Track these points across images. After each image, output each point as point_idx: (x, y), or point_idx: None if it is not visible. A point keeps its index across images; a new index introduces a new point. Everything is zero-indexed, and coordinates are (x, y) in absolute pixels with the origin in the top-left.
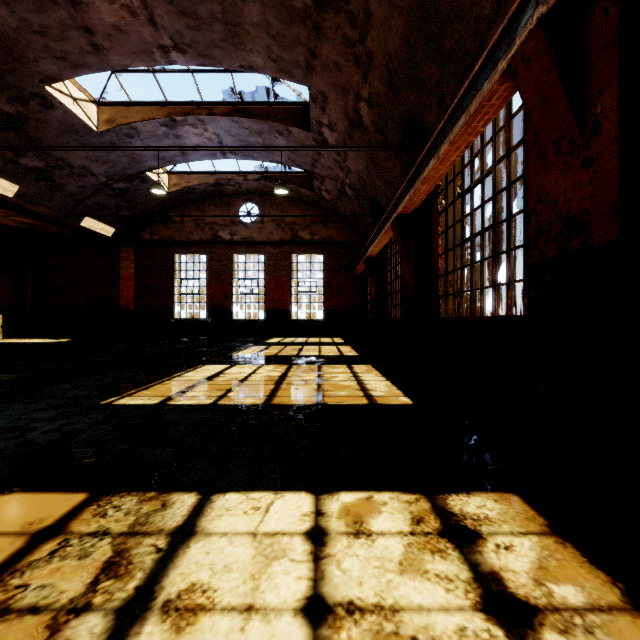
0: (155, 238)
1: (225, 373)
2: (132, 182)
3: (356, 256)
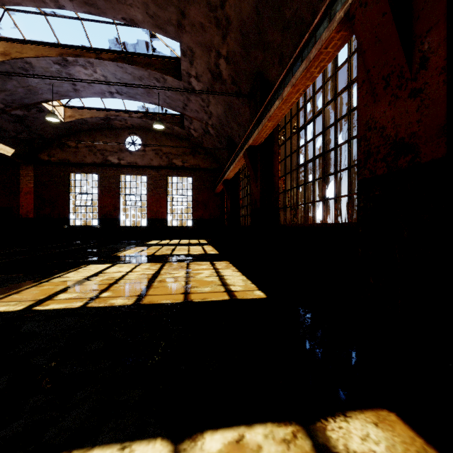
0: (53, 159)
1: (104, 272)
2: (29, 110)
3: (216, 179)
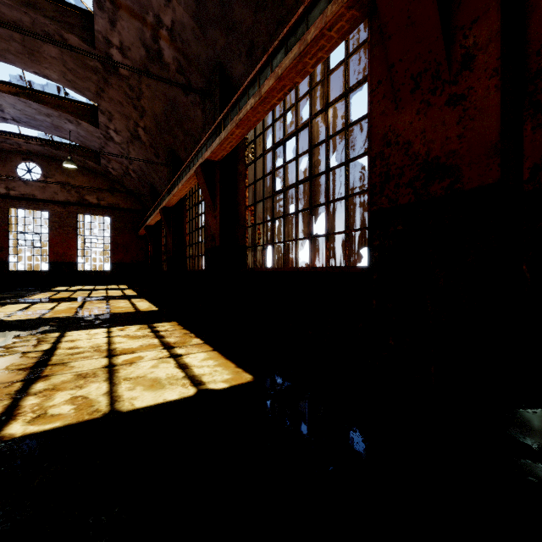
0: None
1: (32, 307)
2: None
3: (140, 221)
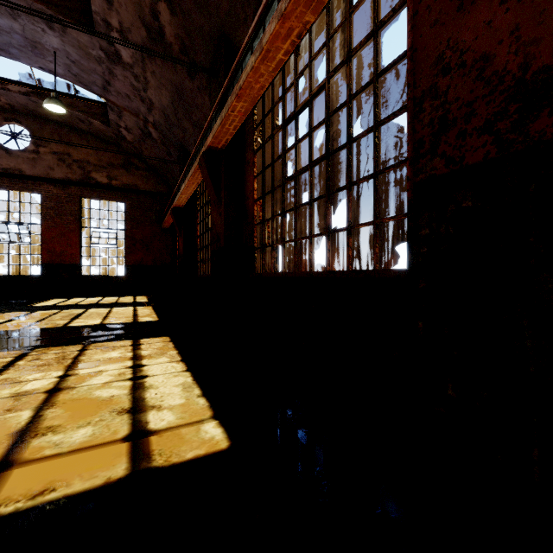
0: None
1: None
2: None
3: (165, 209)
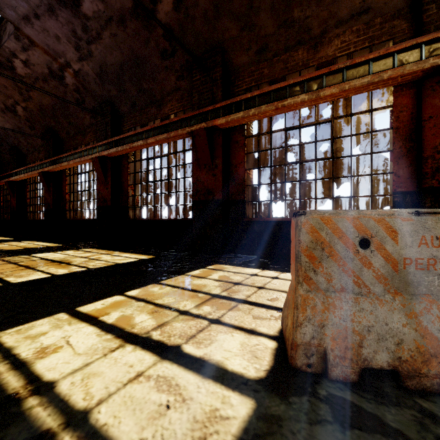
0: None
1: None
2: None
3: None
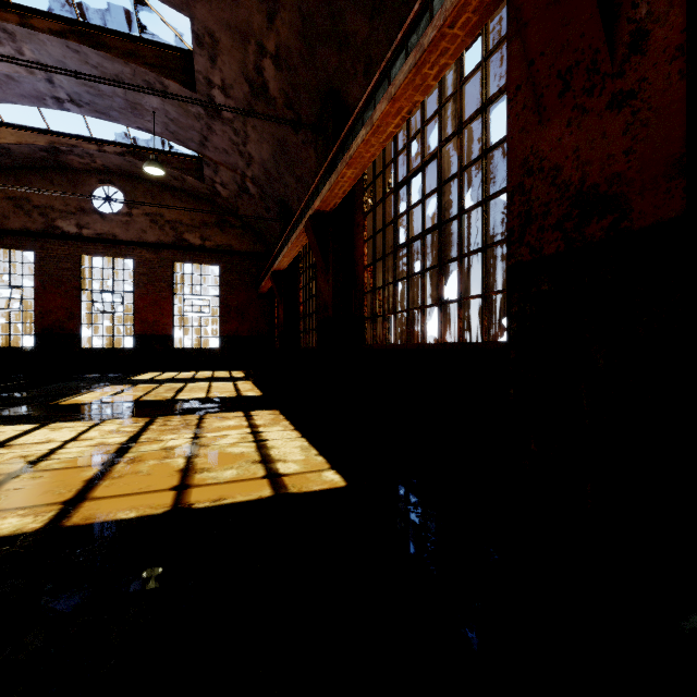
0: None
1: (10, 445)
2: None
3: (261, 271)
